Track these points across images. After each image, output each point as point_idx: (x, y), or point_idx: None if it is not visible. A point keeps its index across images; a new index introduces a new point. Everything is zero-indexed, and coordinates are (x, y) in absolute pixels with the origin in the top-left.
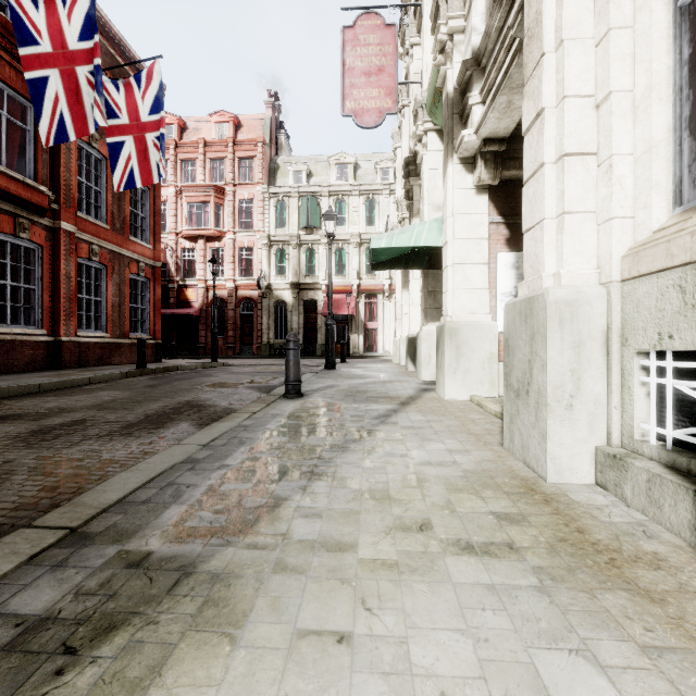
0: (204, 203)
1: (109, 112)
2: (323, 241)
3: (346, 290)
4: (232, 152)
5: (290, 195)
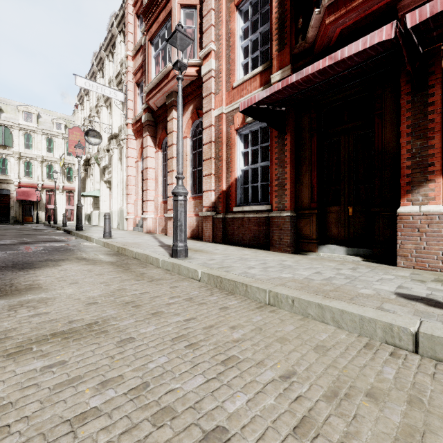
0: None
1: None
2: (15, 156)
3: (33, 186)
4: None
5: None
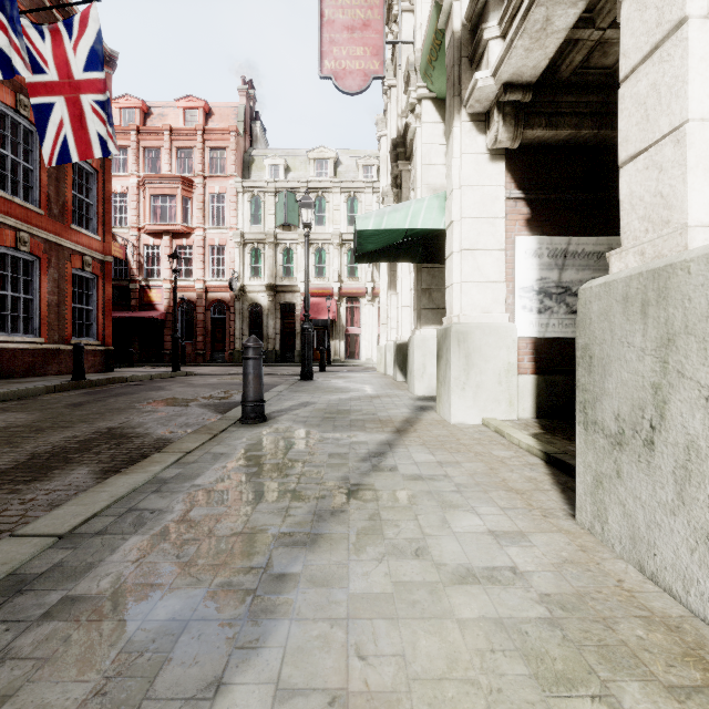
0: (170, 196)
1: (32, 65)
2: (302, 241)
3: (326, 294)
4: (201, 141)
5: (266, 190)
